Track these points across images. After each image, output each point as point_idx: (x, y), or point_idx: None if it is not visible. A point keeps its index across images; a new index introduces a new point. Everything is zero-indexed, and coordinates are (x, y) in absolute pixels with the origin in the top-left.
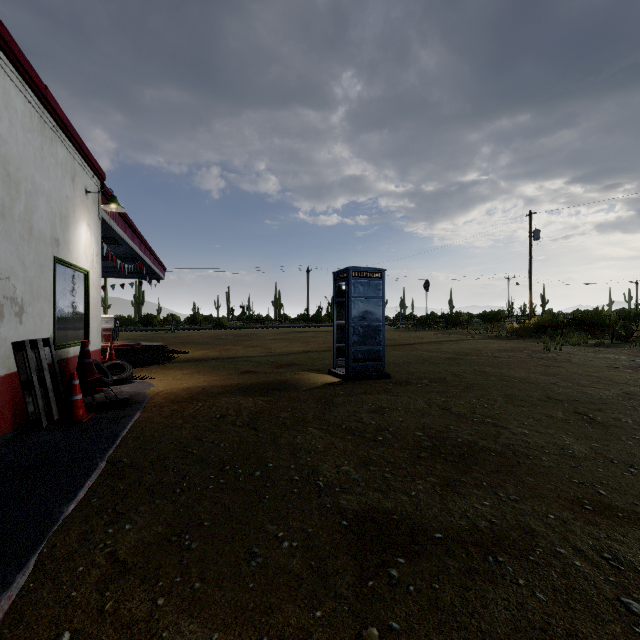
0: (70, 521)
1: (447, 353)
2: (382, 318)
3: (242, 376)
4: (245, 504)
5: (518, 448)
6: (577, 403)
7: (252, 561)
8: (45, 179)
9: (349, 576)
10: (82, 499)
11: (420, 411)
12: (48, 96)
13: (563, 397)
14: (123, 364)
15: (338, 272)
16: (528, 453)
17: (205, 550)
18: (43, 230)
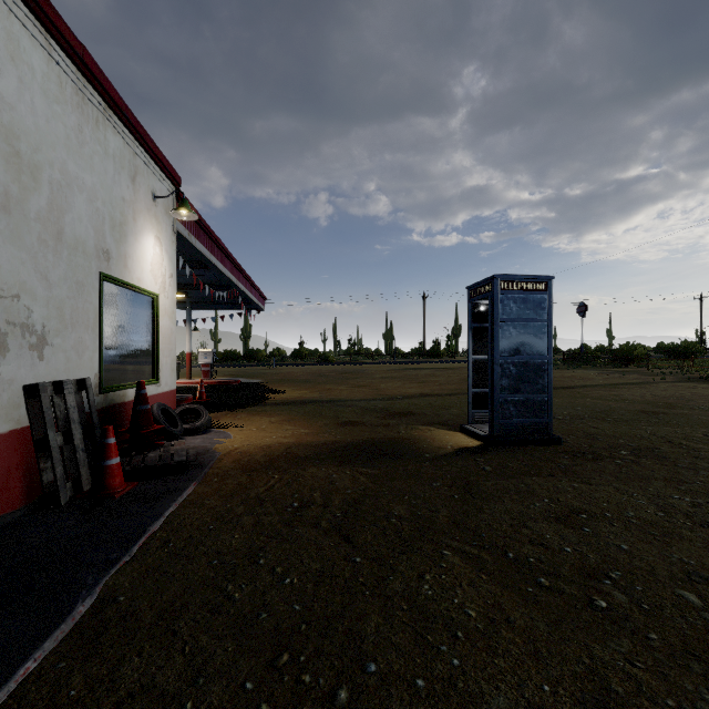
0: None
1: (634, 403)
2: (547, 352)
3: (341, 429)
4: None
5: None
6: None
7: None
8: (86, 171)
9: None
10: None
11: (654, 526)
12: (86, 59)
13: None
14: (198, 409)
15: (476, 285)
16: None
17: None
18: (82, 237)
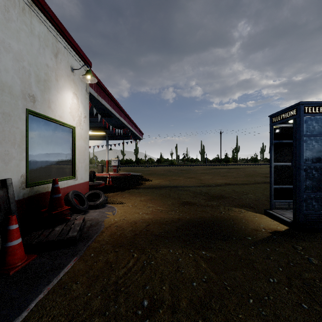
0: None
1: None
2: None
3: (182, 208)
4: None
5: None
6: None
7: None
8: (12, 39)
9: None
10: None
11: None
12: None
13: None
14: (99, 193)
15: (278, 112)
16: None
17: None
18: (9, 83)
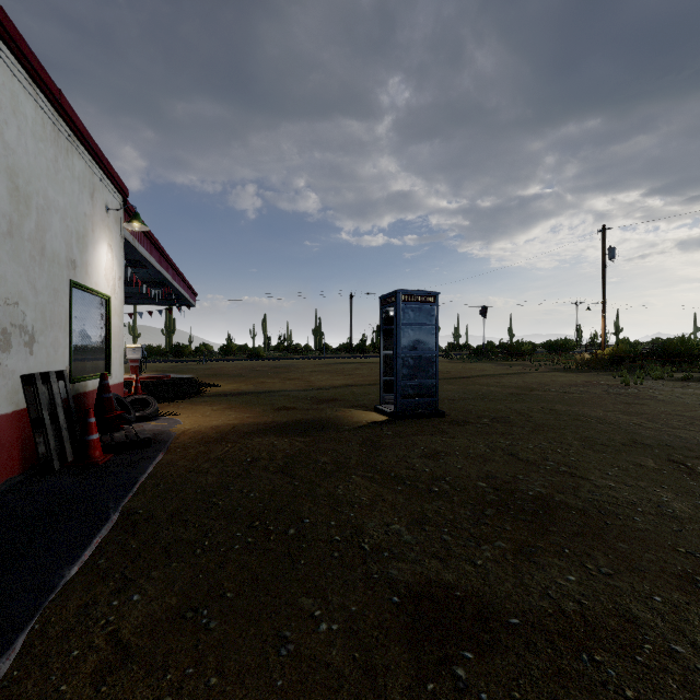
0: (70, 588)
1: (509, 388)
2: (435, 348)
3: (278, 413)
4: (276, 570)
5: (604, 505)
6: (670, 449)
7: (282, 649)
8: (60, 194)
9: (403, 675)
10: (88, 559)
11: (481, 456)
12: (63, 102)
13: (652, 441)
14: (147, 399)
15: (385, 296)
16: (617, 511)
17: (226, 631)
18: (57, 251)
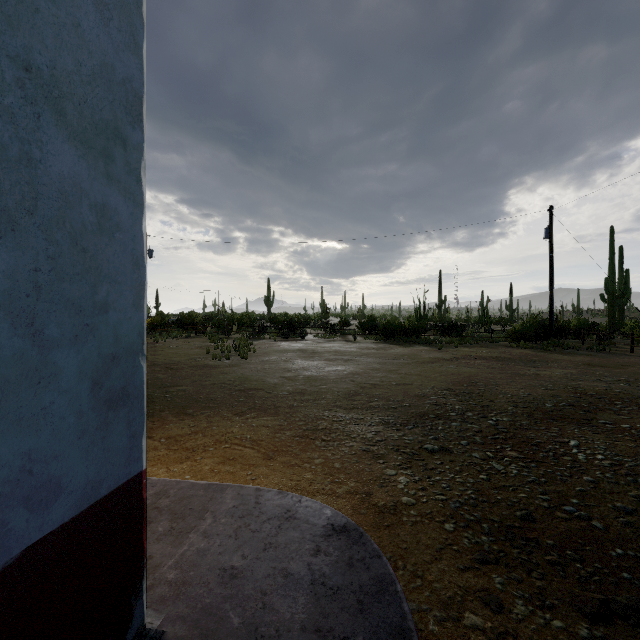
0: None
1: None
2: None
3: None
4: None
5: None
6: (168, 364)
7: None
8: None
9: None
10: None
11: None
12: None
13: (161, 363)
14: None
15: None
16: None
17: None
18: None
